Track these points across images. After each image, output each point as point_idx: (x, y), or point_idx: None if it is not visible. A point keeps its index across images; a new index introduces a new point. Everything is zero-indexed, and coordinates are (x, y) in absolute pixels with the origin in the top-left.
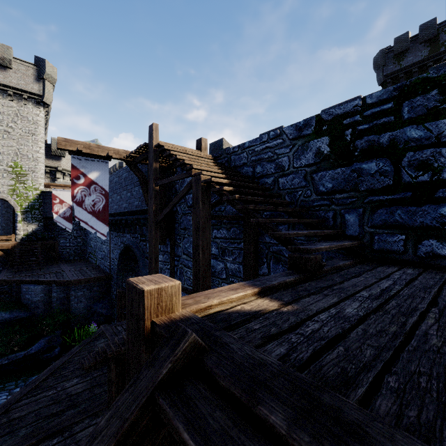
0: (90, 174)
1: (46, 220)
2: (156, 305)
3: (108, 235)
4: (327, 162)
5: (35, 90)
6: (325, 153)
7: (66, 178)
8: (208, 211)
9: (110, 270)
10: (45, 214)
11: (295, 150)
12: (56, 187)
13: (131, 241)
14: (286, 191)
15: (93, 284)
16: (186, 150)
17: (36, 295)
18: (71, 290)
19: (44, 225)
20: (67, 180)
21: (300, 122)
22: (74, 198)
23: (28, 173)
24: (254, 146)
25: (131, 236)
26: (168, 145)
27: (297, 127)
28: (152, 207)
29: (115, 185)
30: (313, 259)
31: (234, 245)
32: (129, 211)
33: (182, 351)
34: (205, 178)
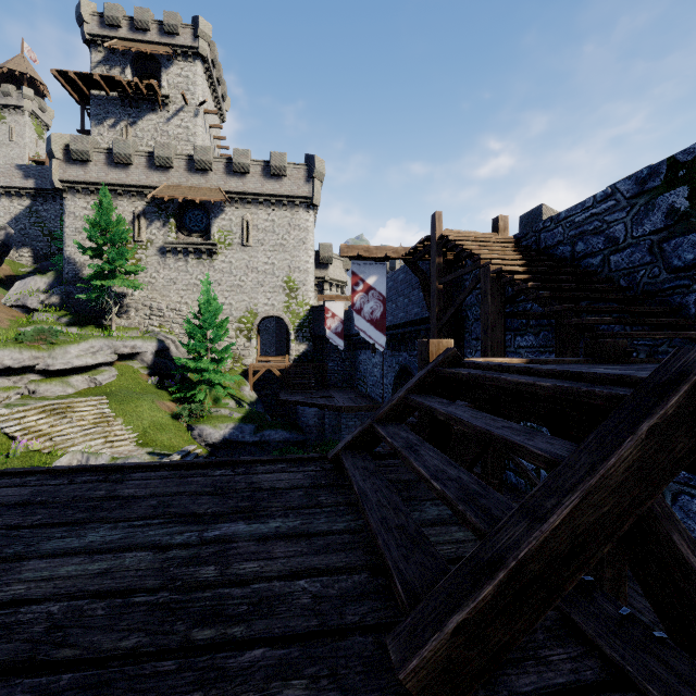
0: (368, 279)
1: (315, 339)
2: (436, 351)
3: (380, 355)
4: (685, 223)
5: (306, 193)
6: (681, 211)
7: (333, 290)
8: (499, 306)
9: (383, 399)
10: (314, 332)
11: (635, 212)
12: (328, 299)
13: (408, 360)
14: (621, 272)
15: (364, 414)
16: (476, 237)
17: (310, 418)
18: (342, 417)
19: (313, 345)
20: (334, 291)
21: (641, 171)
22: (354, 306)
23: (300, 287)
24: (572, 216)
25: (408, 354)
26: (453, 234)
27: (637, 180)
28: (434, 309)
29: (389, 291)
30: (610, 343)
31: (544, 355)
32: (406, 322)
33: (449, 355)
34: (495, 268)
